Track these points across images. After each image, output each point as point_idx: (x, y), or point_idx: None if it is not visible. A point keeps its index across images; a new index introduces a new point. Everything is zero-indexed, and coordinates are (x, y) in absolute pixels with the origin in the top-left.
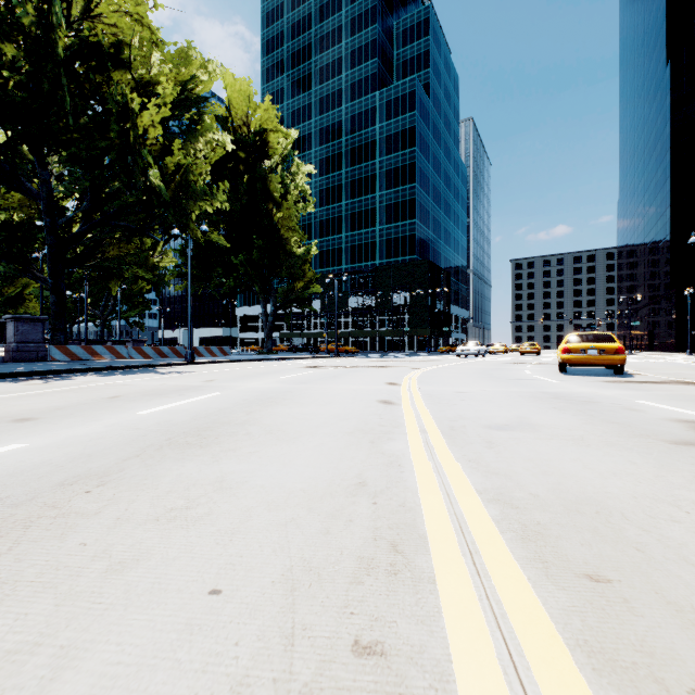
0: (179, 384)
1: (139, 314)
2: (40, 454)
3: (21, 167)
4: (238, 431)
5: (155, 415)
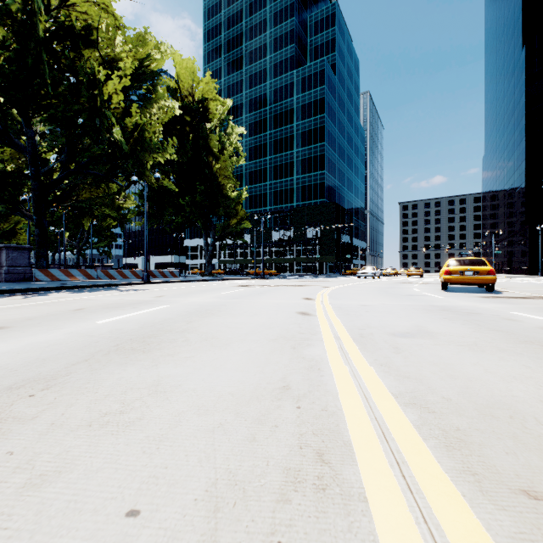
0: (134, 299)
1: (107, 245)
2: (0, 359)
3: (11, 127)
4: (178, 338)
5: (110, 324)
